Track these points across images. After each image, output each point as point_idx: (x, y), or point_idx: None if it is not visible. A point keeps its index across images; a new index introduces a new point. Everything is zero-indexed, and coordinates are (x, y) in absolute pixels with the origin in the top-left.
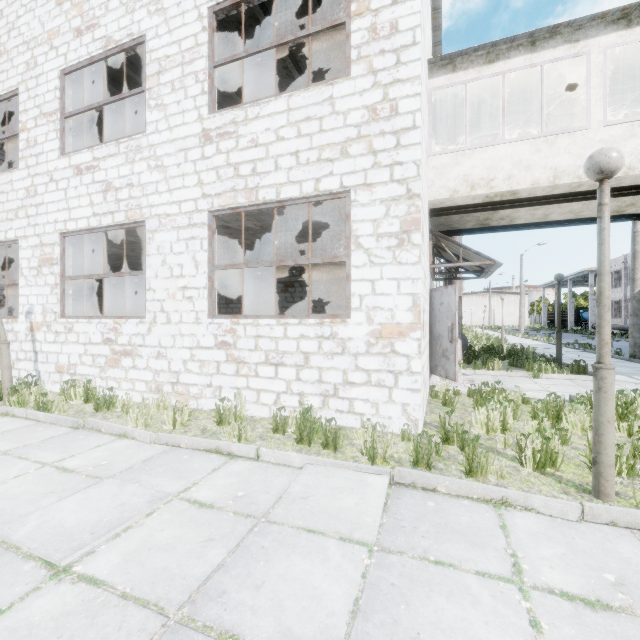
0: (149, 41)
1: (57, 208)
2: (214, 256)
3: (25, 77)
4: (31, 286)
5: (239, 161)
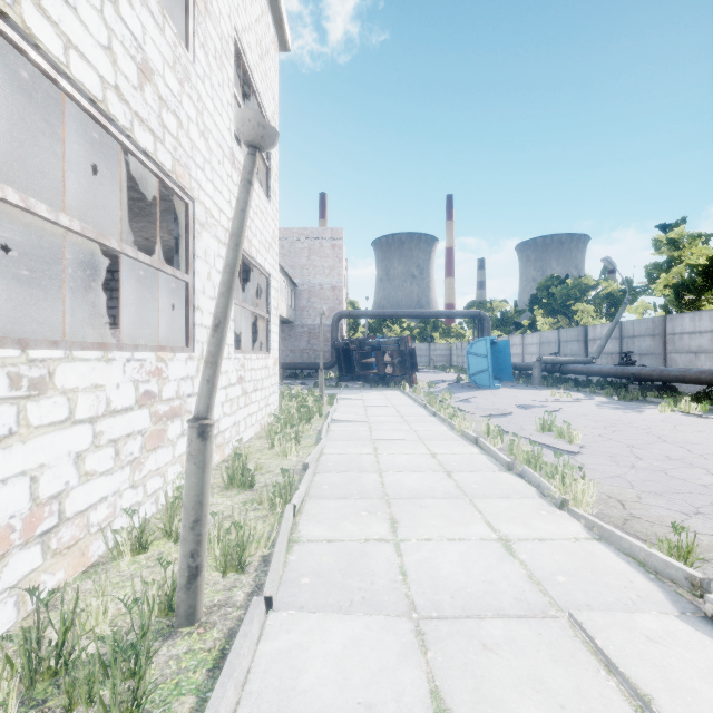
0: None
1: None
2: None
3: None
4: None
5: None
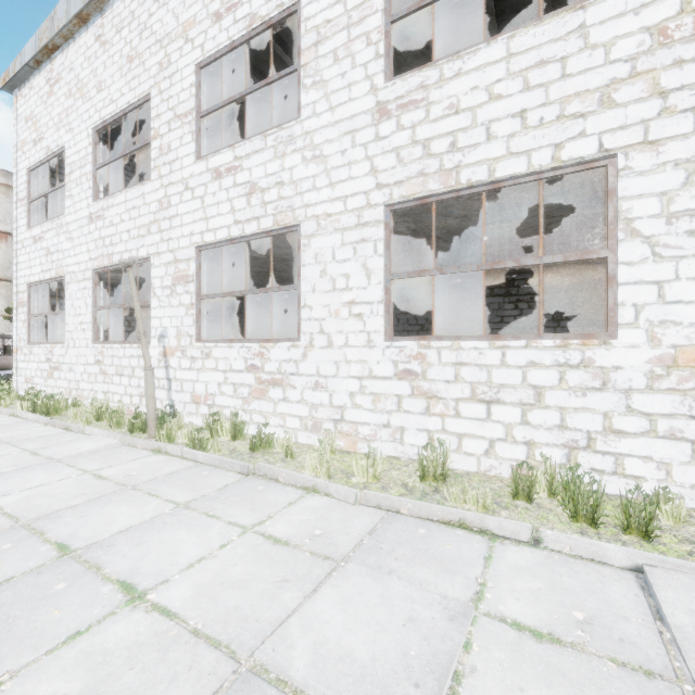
0: (304, 8)
1: (193, 219)
2: (390, 262)
3: (158, 79)
4: (164, 307)
5: (430, 136)
